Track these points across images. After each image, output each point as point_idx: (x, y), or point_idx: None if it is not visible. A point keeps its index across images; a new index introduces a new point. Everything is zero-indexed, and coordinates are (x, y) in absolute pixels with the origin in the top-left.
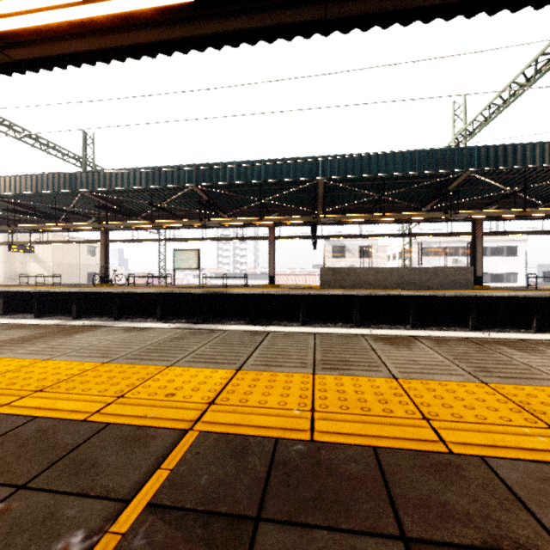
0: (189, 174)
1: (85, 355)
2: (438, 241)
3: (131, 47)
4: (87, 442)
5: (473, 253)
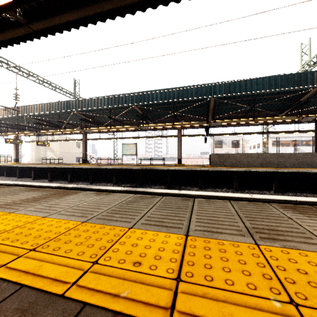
0: (131, 98)
1: (70, 214)
2: (284, 136)
3: (100, 14)
4: None
5: (315, 143)
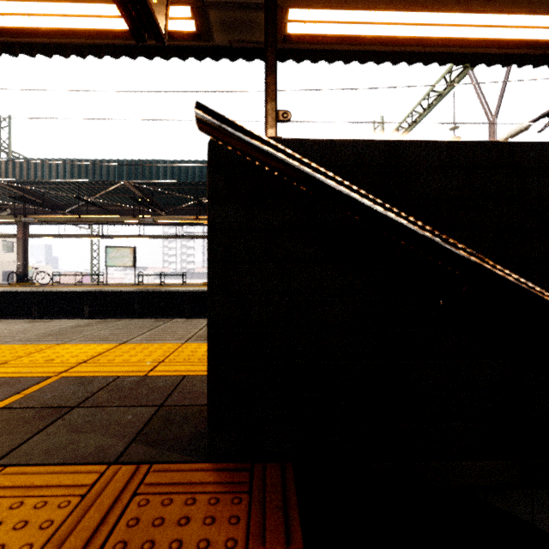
0: (120, 169)
1: None
2: None
3: (42, 44)
4: None
5: None
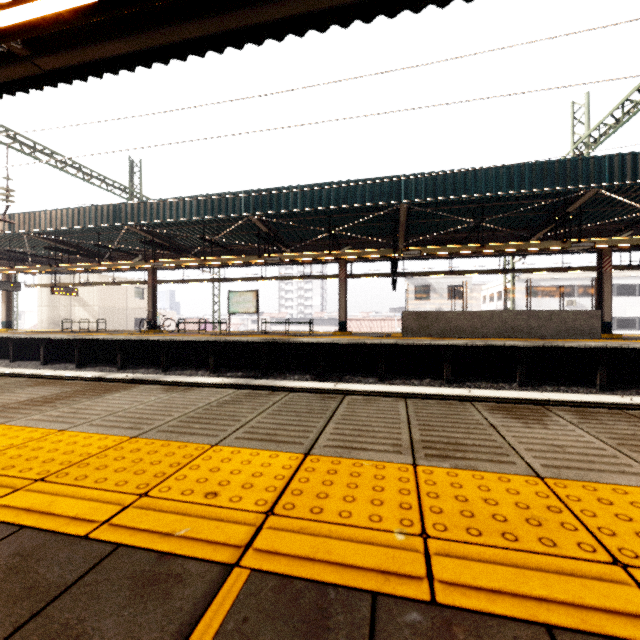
0: (246, 201)
1: (111, 424)
2: (548, 278)
3: (176, 46)
4: (79, 581)
5: (598, 292)
